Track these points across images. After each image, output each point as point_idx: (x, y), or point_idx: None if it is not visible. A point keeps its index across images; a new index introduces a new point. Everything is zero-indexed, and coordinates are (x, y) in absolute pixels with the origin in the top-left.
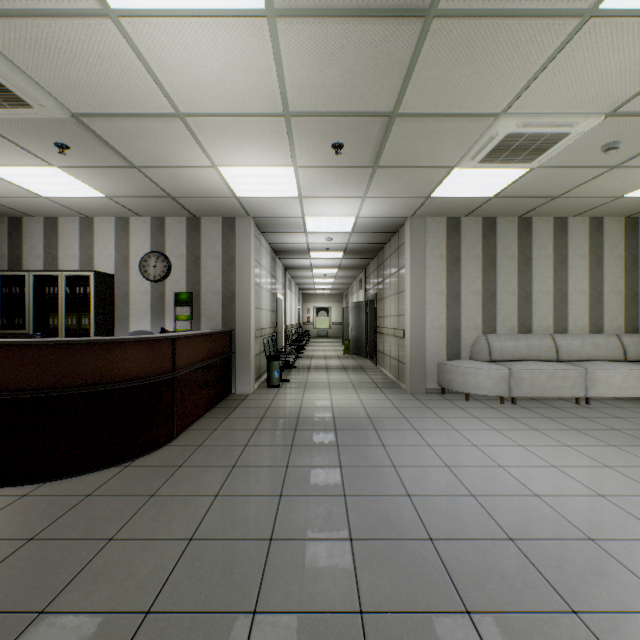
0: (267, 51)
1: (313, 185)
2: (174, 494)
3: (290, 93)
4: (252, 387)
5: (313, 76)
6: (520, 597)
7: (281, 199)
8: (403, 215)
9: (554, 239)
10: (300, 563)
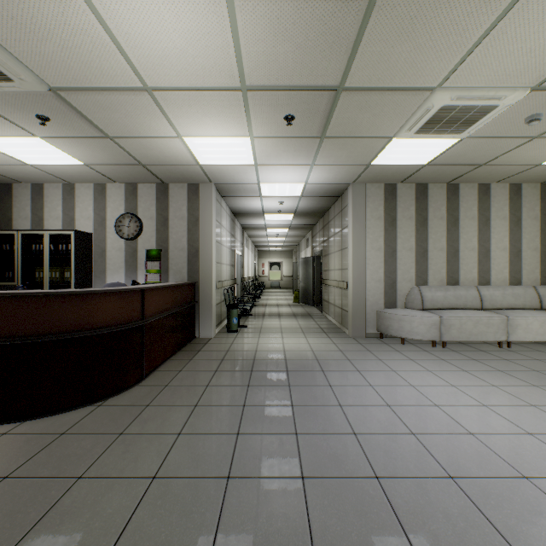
0: (225, 27)
1: (267, 154)
2: (141, 432)
3: (246, 68)
4: (214, 332)
5: (267, 51)
6: (464, 537)
7: (239, 167)
8: (346, 181)
9: (478, 202)
10: (255, 502)
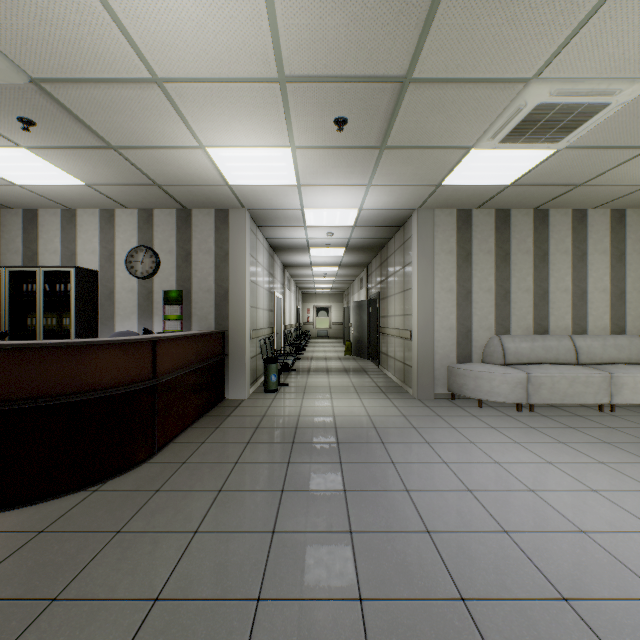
0: None
1: (313, 171)
2: (144, 530)
3: (285, 49)
4: (247, 392)
5: (312, 25)
6: None
7: (278, 188)
8: (410, 207)
9: (573, 233)
10: (295, 639)
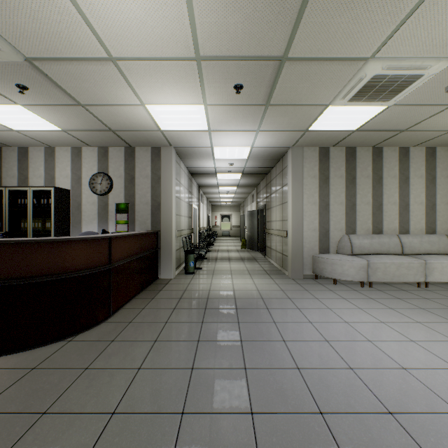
0: None
1: (219, 120)
2: (104, 367)
3: (200, 38)
4: (173, 274)
5: (219, 22)
6: None
7: (195, 132)
8: (286, 145)
9: (399, 163)
10: (207, 439)
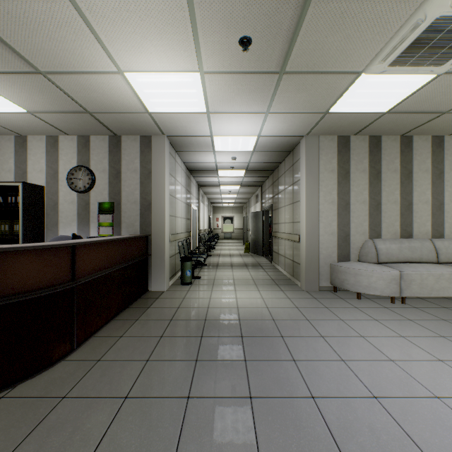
0: None
1: (220, 98)
2: None
3: None
4: (166, 285)
5: None
6: None
7: (190, 115)
8: (300, 133)
9: (432, 155)
10: None
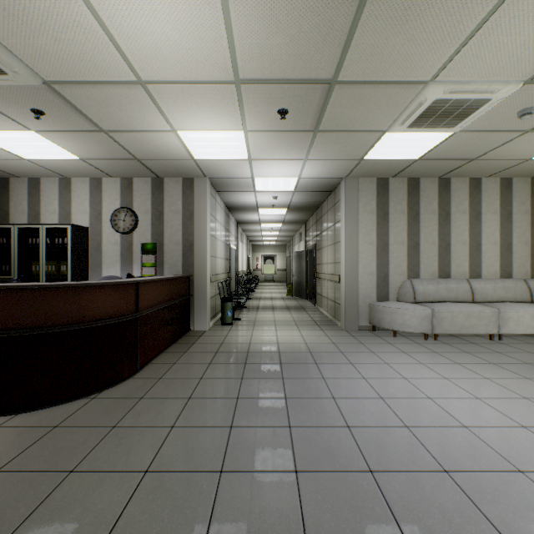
0: (218, 18)
1: (261, 148)
2: (134, 425)
3: (240, 60)
4: (208, 325)
5: (261, 44)
6: (461, 533)
7: (233, 161)
8: (339, 176)
9: (470, 197)
10: (248, 497)
